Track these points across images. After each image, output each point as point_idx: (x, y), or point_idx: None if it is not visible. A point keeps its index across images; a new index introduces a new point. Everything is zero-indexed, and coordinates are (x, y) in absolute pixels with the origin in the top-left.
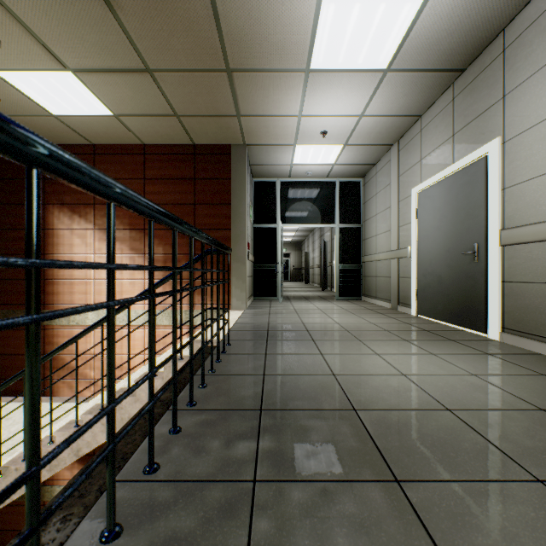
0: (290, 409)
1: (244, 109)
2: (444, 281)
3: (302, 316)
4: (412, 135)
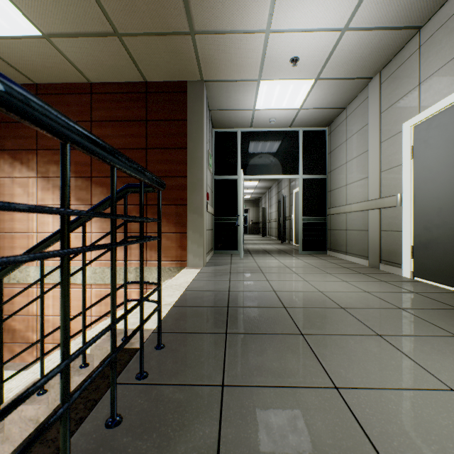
0: None
1: (198, 20)
2: None
3: (270, 279)
4: (403, 57)
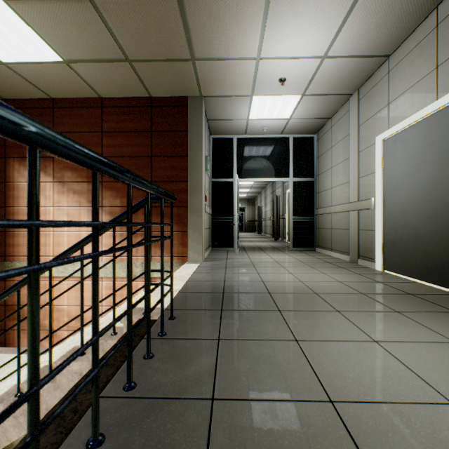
0: None
1: (198, 50)
2: (424, 235)
3: (260, 271)
4: (376, 79)
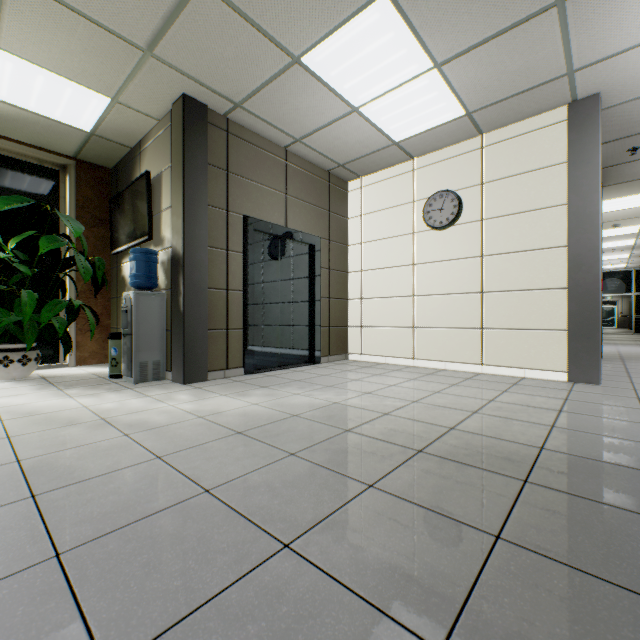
0: None
1: None
2: None
3: None
4: None
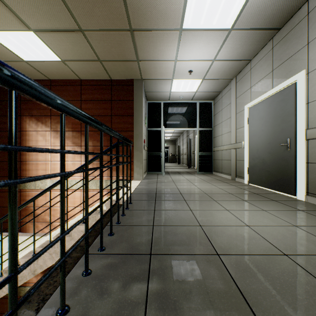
0: (171, 254)
1: (141, 56)
2: (267, 163)
3: (177, 184)
4: (245, 72)
